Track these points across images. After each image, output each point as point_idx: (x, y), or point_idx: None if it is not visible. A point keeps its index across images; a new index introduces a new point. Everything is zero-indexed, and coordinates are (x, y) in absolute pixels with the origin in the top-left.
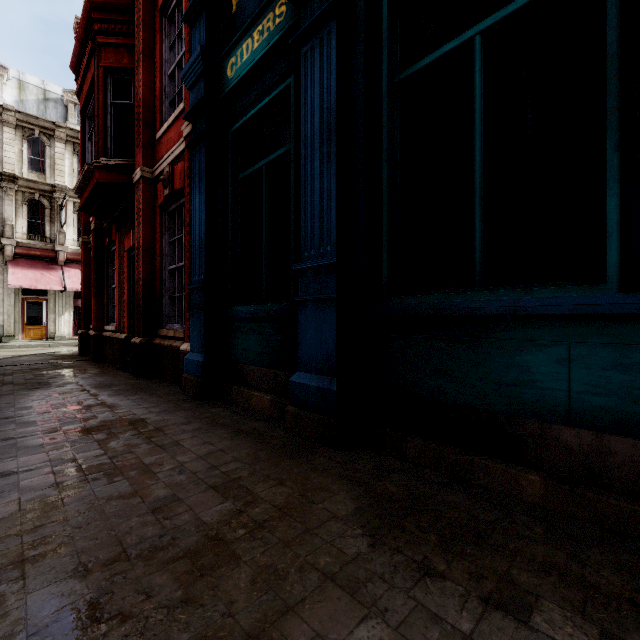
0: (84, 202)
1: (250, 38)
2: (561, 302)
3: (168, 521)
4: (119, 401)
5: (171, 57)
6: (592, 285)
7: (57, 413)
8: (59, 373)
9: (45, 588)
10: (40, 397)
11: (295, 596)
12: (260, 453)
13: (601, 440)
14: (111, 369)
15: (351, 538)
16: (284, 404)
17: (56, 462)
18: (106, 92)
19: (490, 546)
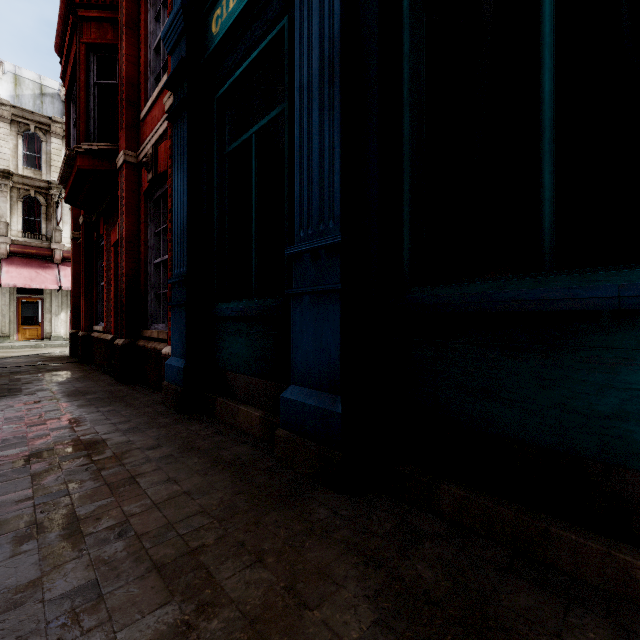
0: (68, 193)
1: None
2: None
3: None
4: (86, 414)
5: (157, 29)
6: None
7: (6, 430)
8: (38, 377)
9: None
10: None
11: None
12: (238, 499)
13: None
14: (96, 373)
15: None
16: (275, 424)
17: None
18: (89, 71)
19: None
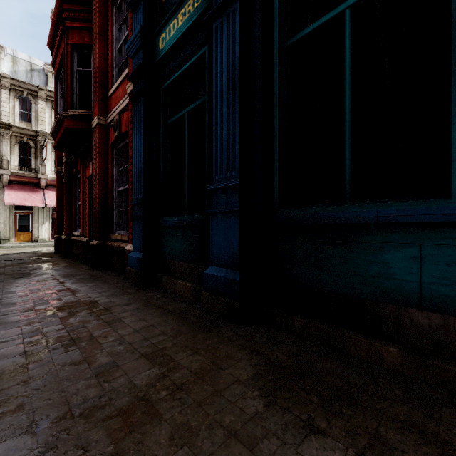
0: (57, 142)
1: (176, 19)
2: (414, 213)
3: (107, 384)
4: (80, 287)
5: (119, 36)
6: (439, 199)
7: (33, 296)
8: (38, 266)
9: (3, 443)
10: (22, 284)
11: (205, 451)
12: (181, 328)
13: (447, 321)
14: (76, 263)
15: (250, 399)
16: (200, 290)
17: (27, 335)
18: (73, 62)
19: (361, 406)
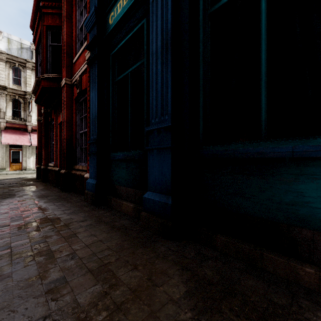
0: (37, 98)
1: None
2: None
3: (54, 302)
4: (49, 206)
5: (81, 19)
6: None
7: (11, 213)
8: (22, 189)
9: None
10: (6, 203)
11: None
12: (124, 243)
13: None
14: (50, 186)
15: None
16: (140, 210)
17: None
18: (47, 39)
19: None
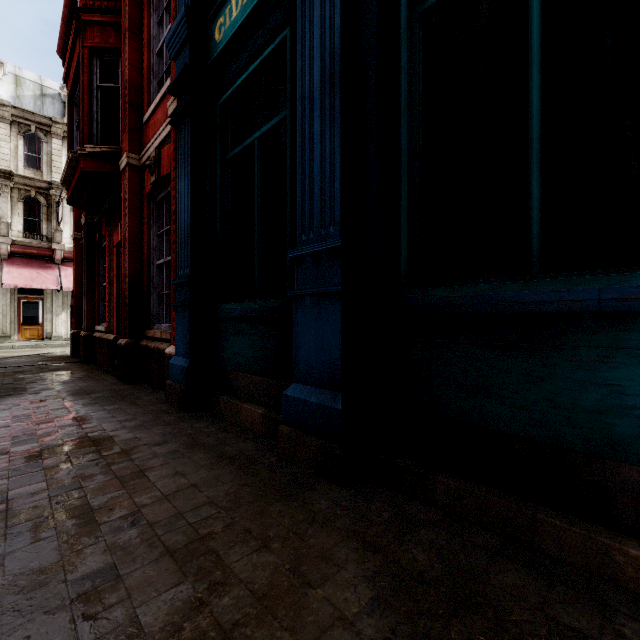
0: (71, 194)
1: None
2: None
3: (88, 623)
4: (92, 412)
5: (160, 33)
6: None
7: (15, 428)
8: (41, 377)
9: None
10: (6, 406)
11: None
12: (243, 491)
13: None
14: (98, 372)
15: None
16: (278, 421)
17: None
18: (92, 74)
19: None
